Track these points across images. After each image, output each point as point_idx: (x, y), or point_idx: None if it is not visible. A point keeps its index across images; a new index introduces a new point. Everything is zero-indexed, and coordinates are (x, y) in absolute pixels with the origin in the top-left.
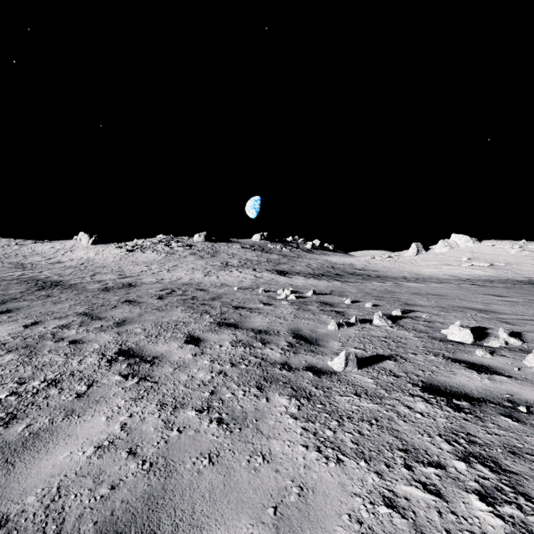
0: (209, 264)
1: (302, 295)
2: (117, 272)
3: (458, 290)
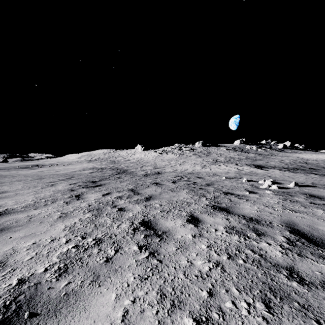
0: (205, 160)
1: (283, 186)
2: (153, 165)
3: None
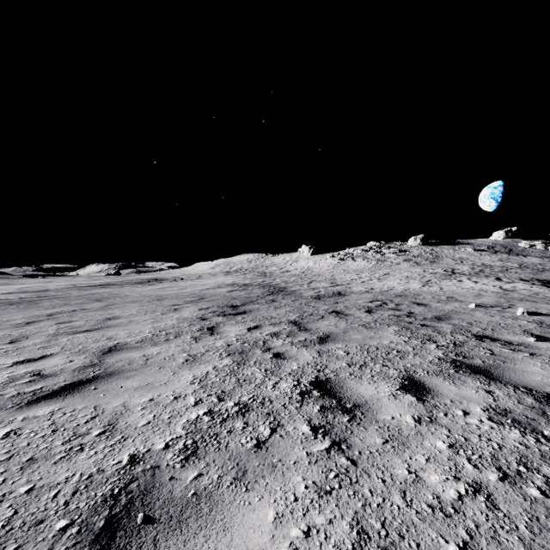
0: (428, 271)
1: None
2: (329, 280)
3: None
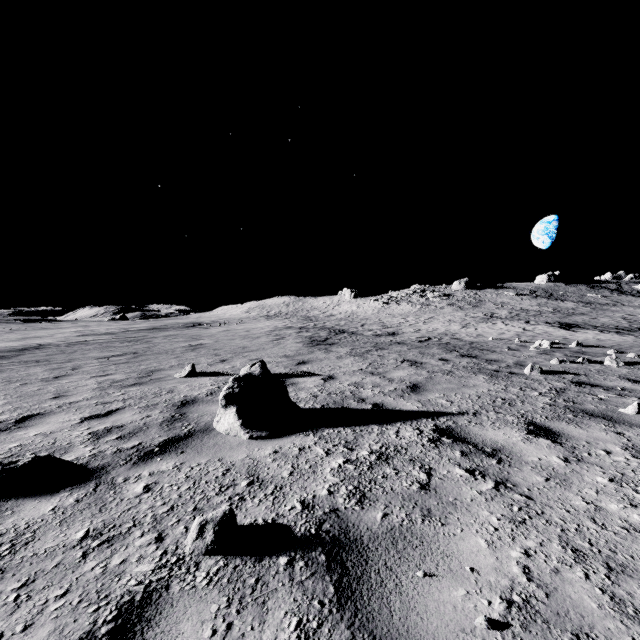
0: (469, 315)
1: (563, 346)
2: (379, 323)
3: None
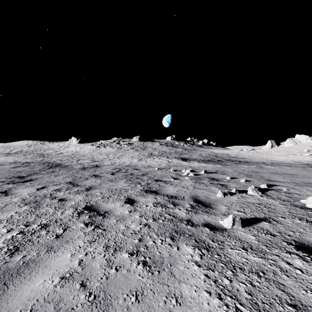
0: (141, 154)
1: (197, 173)
2: (90, 158)
3: (304, 171)
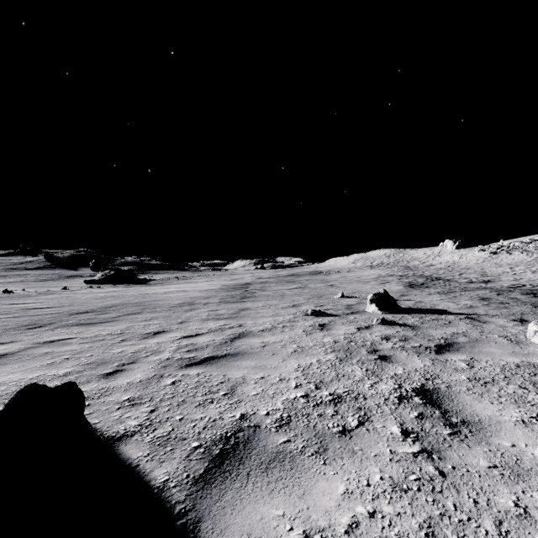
0: None
1: None
2: (479, 272)
3: None
